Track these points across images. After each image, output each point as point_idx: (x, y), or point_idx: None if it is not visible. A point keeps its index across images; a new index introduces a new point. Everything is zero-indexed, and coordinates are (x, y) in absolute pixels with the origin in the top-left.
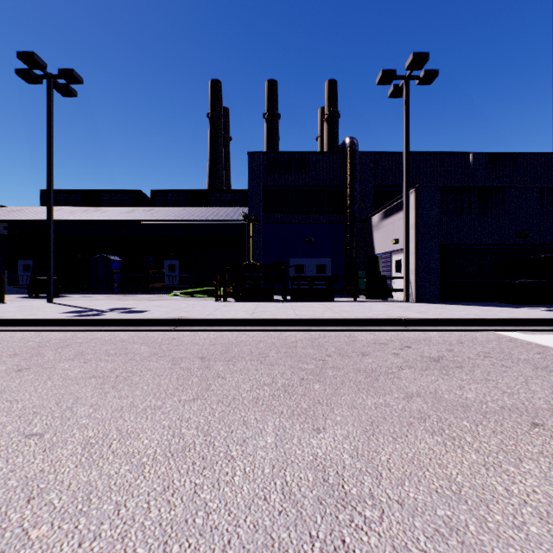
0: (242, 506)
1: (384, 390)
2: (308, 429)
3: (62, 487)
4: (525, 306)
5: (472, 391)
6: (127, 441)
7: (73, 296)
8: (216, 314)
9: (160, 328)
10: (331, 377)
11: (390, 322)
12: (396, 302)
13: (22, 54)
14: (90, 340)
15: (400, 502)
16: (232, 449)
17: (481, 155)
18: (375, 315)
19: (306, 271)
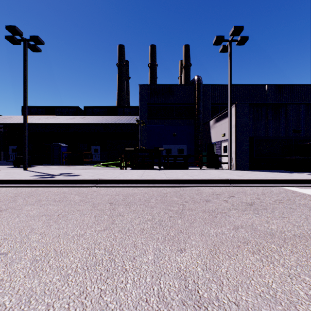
0: (131, 307)
1: (220, 224)
2: (174, 250)
3: (13, 292)
4: (299, 172)
5: (274, 224)
6: (60, 258)
7: (39, 166)
8: (120, 177)
9: (87, 185)
10: (188, 215)
11: (221, 182)
12: (224, 170)
13: (9, 26)
14: (45, 192)
15: (236, 303)
16: (126, 264)
17: (272, 86)
18: (212, 177)
19: (172, 152)
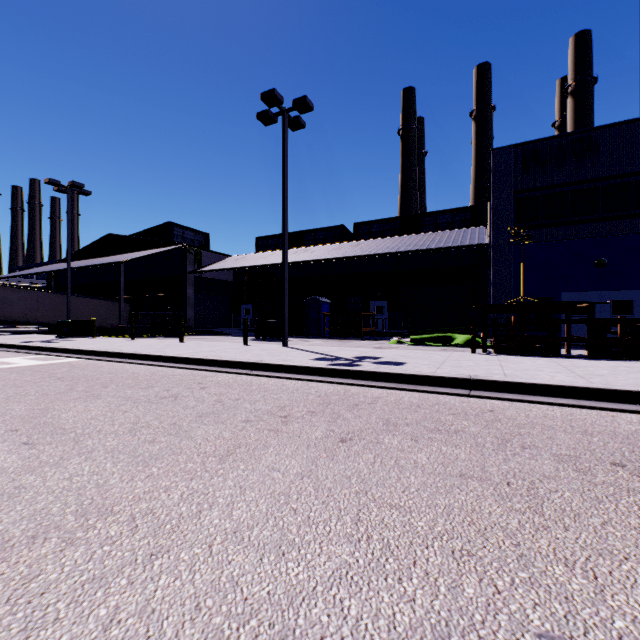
0: None
1: None
2: None
3: None
4: None
5: None
6: None
7: (293, 340)
8: (519, 376)
9: (449, 391)
10: None
11: None
12: None
13: (265, 94)
14: (374, 400)
15: None
16: None
17: None
18: None
19: None
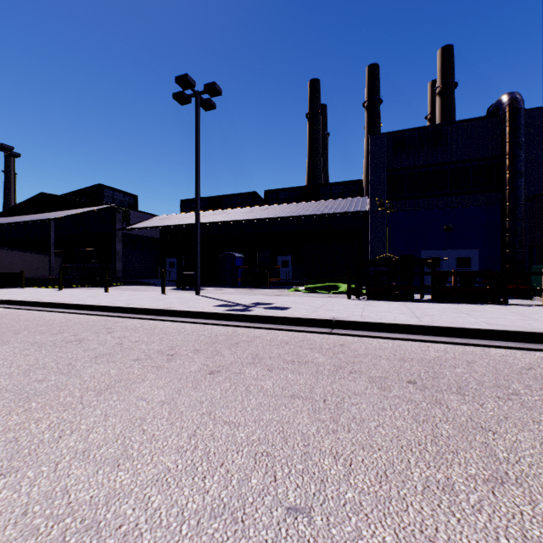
0: None
1: None
2: None
3: None
4: None
5: None
6: None
7: (209, 289)
8: (372, 317)
9: (316, 330)
10: None
11: None
12: None
13: (179, 78)
14: (253, 339)
15: None
16: None
17: None
18: None
19: (442, 265)
